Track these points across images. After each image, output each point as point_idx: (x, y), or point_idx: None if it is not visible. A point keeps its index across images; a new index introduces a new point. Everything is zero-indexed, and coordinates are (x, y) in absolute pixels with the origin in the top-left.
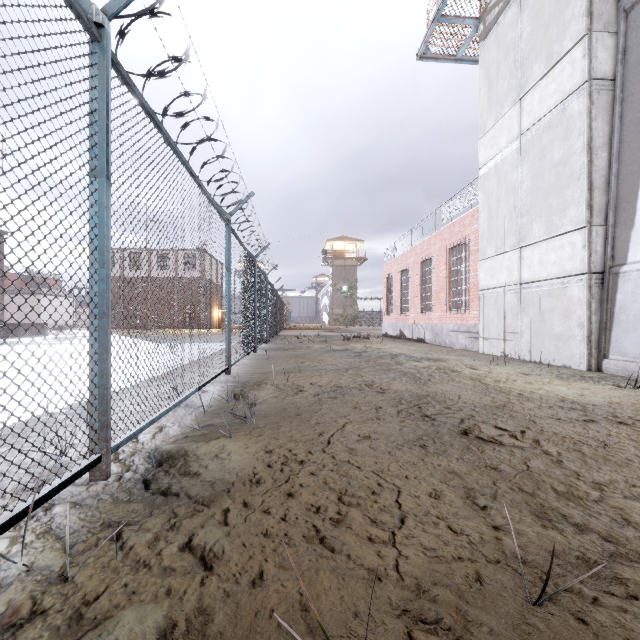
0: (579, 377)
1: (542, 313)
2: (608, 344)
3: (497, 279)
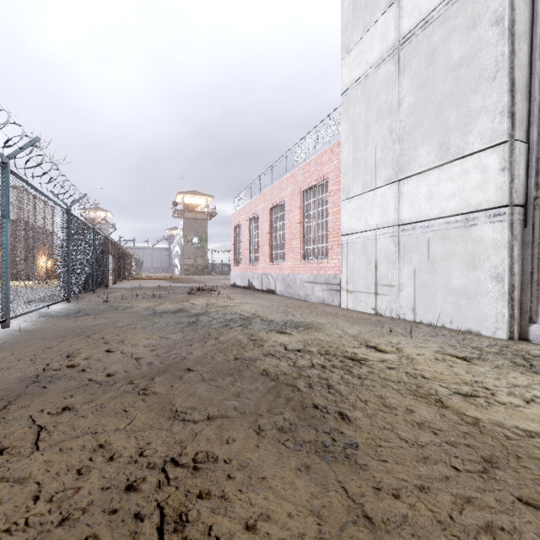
0: (539, 360)
1: (432, 261)
2: (536, 303)
3: (366, 221)
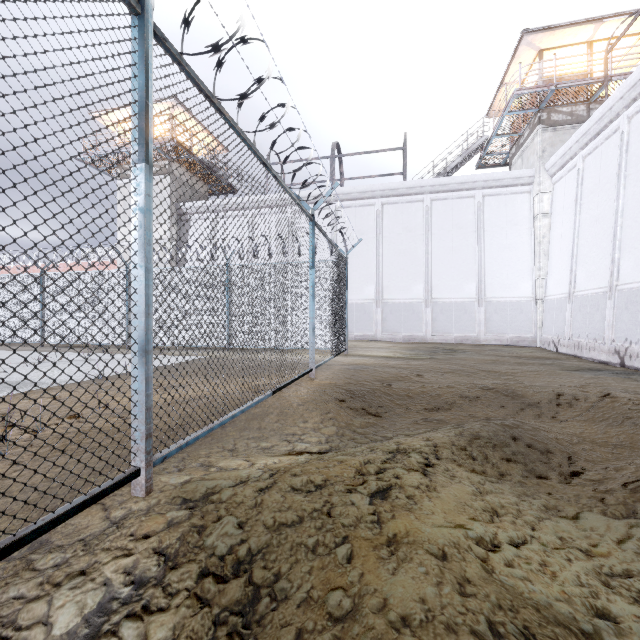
0: None
1: None
2: None
3: None
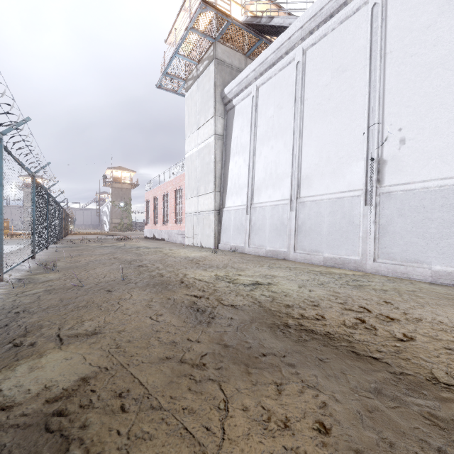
0: (206, 251)
1: (204, 225)
2: (220, 238)
3: (191, 209)
